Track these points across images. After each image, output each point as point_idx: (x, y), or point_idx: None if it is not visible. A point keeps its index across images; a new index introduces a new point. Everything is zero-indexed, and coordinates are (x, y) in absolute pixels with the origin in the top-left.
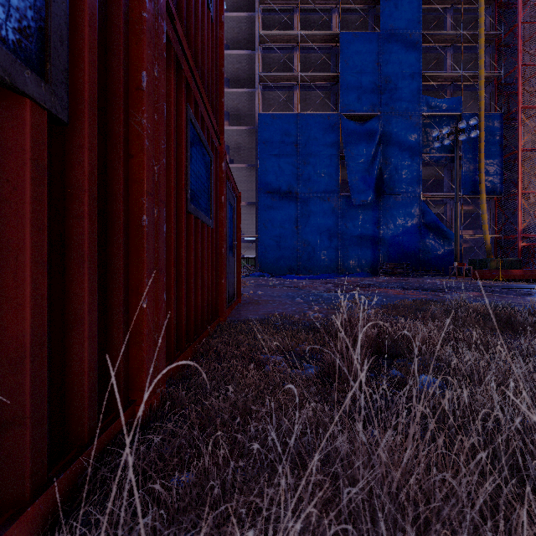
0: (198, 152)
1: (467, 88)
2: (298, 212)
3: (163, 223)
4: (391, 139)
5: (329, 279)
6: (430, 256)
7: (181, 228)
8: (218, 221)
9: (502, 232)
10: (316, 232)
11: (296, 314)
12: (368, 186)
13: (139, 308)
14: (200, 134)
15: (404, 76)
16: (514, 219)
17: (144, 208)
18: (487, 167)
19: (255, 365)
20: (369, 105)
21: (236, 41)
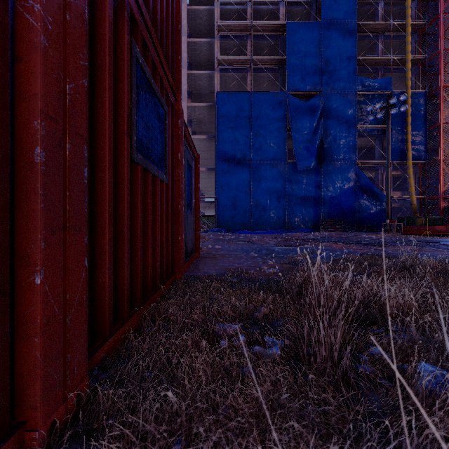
0: (149, 99)
1: (396, 70)
2: (251, 176)
3: (83, 165)
4: (331, 114)
5: (278, 234)
6: (364, 214)
7: (122, 178)
8: (174, 178)
9: (426, 193)
10: (266, 193)
11: (251, 269)
12: (310, 154)
13: (30, 285)
14: (151, 80)
15: (342, 60)
16: (436, 182)
17: (38, 137)
18: (413, 137)
19: (209, 338)
20: (312, 84)
21: (198, 31)
